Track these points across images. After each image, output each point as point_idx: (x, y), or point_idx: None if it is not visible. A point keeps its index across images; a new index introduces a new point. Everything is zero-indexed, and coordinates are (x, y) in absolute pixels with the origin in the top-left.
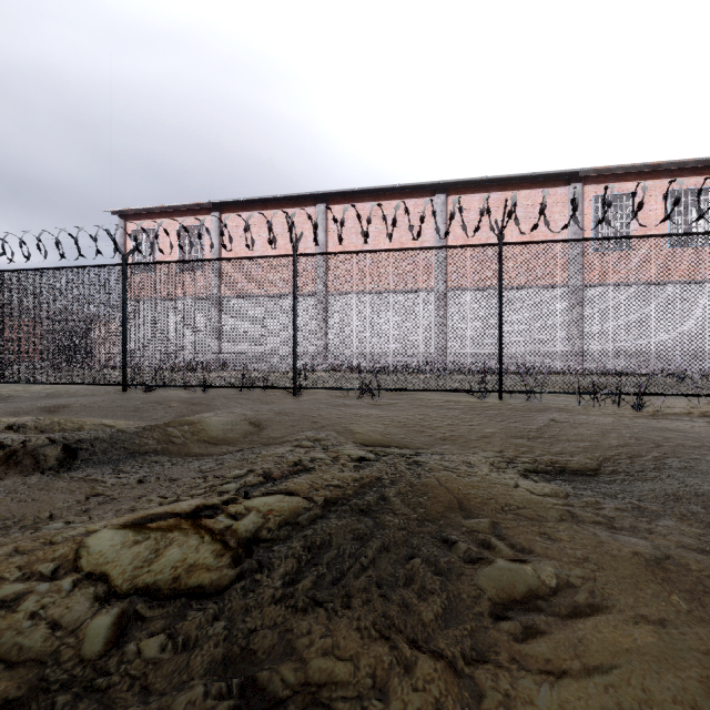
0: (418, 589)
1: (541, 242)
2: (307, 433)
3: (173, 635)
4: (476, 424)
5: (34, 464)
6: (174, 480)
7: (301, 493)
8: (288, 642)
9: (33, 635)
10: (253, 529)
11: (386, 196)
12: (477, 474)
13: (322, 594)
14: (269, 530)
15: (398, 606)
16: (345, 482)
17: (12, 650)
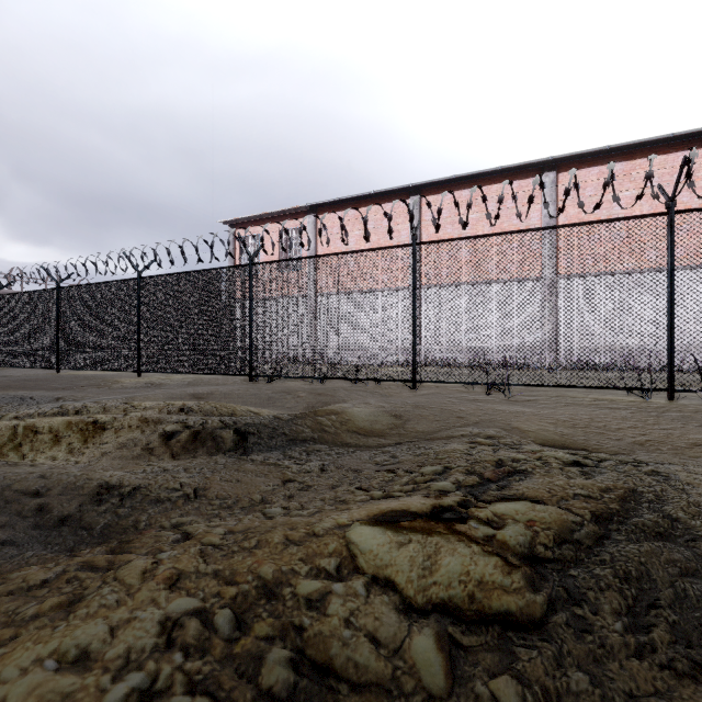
0: None
1: None
2: (469, 428)
3: (522, 680)
4: (668, 428)
5: (216, 445)
6: (356, 472)
7: (547, 501)
8: None
9: (360, 650)
10: (525, 543)
11: (485, 181)
12: None
13: (700, 654)
14: (544, 547)
15: None
16: (592, 491)
17: (348, 667)
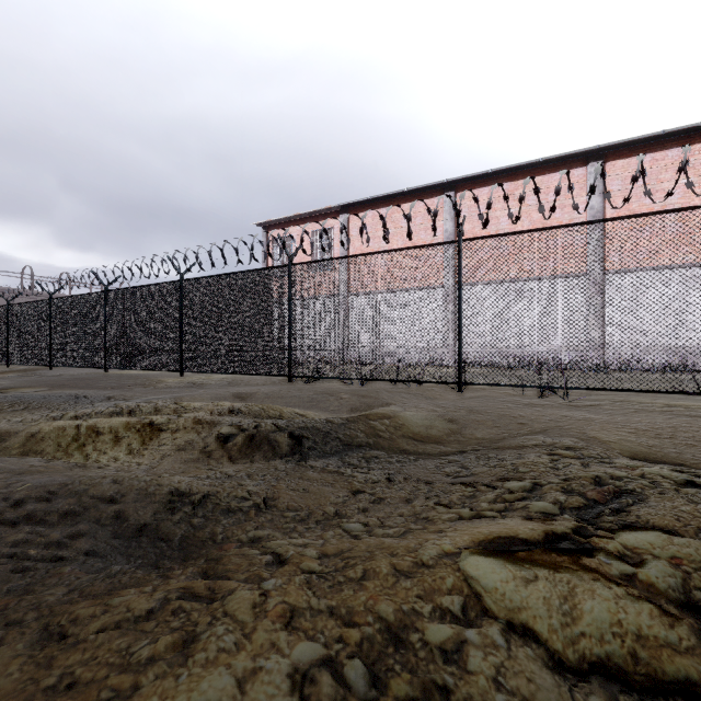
0: None
1: None
2: (540, 437)
3: None
4: None
5: (272, 449)
6: (427, 483)
7: (683, 532)
8: None
9: None
10: (678, 587)
11: (524, 174)
12: None
13: None
14: None
15: None
16: None
17: None
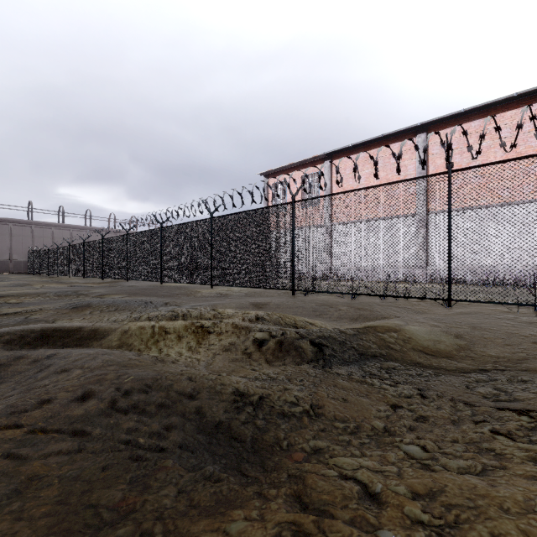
0: None
1: None
2: None
3: None
4: None
5: (298, 355)
6: (465, 404)
7: None
8: None
9: None
10: None
11: (497, 110)
12: None
13: None
14: None
15: None
16: None
17: None
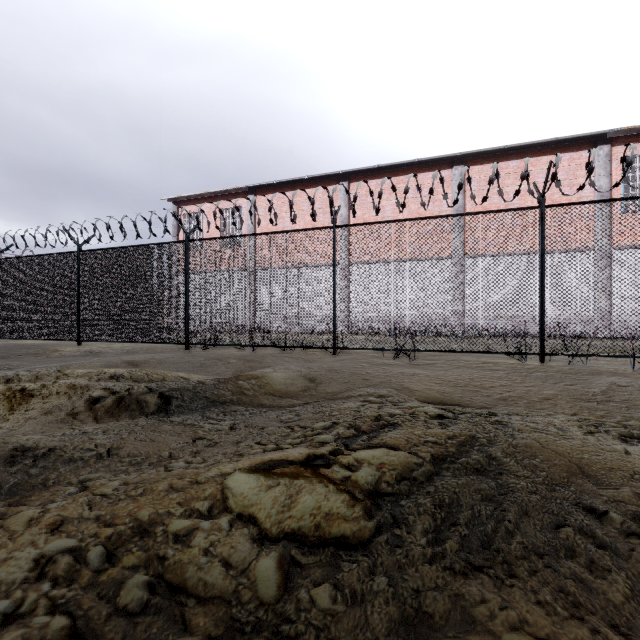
0: (585, 563)
1: (588, 202)
2: (367, 389)
3: (338, 586)
4: (530, 385)
5: (139, 409)
6: (261, 429)
7: (402, 447)
8: (464, 609)
9: (212, 572)
10: (372, 482)
11: (405, 171)
12: (574, 437)
13: (475, 557)
14: (387, 484)
15: (572, 581)
16: (440, 439)
17: (198, 586)
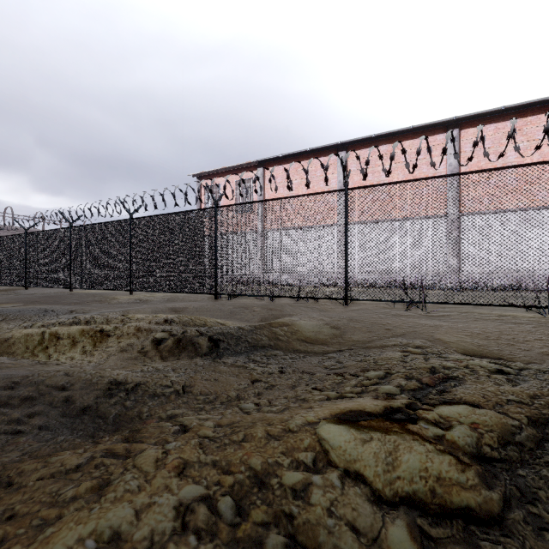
0: None
1: None
2: (398, 339)
3: None
4: None
5: (194, 350)
6: (309, 374)
7: (484, 405)
8: None
9: (344, 538)
10: (472, 444)
11: (399, 138)
12: None
13: None
14: (489, 447)
15: None
16: (522, 397)
17: None
